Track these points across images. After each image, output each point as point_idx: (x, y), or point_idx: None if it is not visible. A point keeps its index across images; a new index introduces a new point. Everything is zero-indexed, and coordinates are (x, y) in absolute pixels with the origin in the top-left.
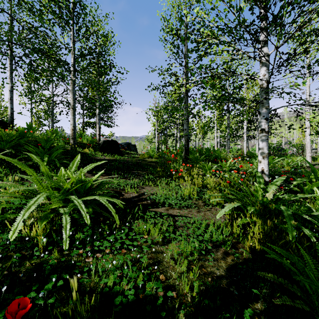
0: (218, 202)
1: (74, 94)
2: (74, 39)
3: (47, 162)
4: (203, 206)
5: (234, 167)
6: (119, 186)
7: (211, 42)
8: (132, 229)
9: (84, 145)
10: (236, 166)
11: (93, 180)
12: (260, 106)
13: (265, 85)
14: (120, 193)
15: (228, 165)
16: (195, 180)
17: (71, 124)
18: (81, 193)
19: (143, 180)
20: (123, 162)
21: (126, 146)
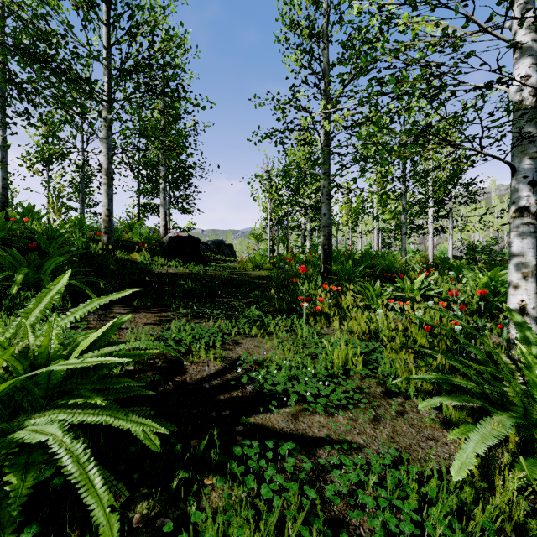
0: (418, 385)
1: (108, 148)
2: (109, 41)
3: (31, 284)
4: (382, 396)
5: (431, 292)
6: (182, 340)
7: (391, 13)
8: (185, 526)
9: (134, 246)
10: (432, 289)
11: (75, 354)
12: (516, 153)
13: (529, 103)
14: (178, 363)
15: (416, 287)
16: (350, 320)
17: (103, 206)
18: (37, 396)
19: (239, 322)
20: (204, 278)
21: (216, 247)
